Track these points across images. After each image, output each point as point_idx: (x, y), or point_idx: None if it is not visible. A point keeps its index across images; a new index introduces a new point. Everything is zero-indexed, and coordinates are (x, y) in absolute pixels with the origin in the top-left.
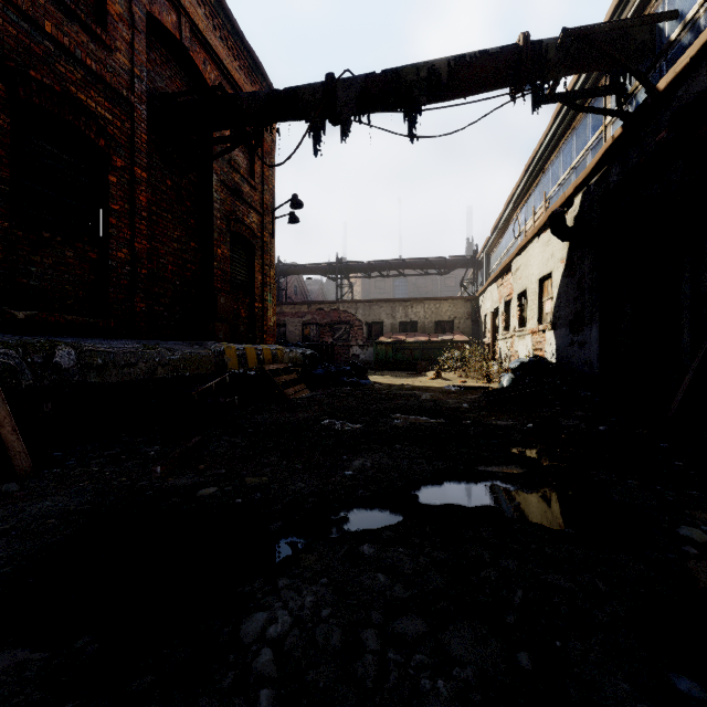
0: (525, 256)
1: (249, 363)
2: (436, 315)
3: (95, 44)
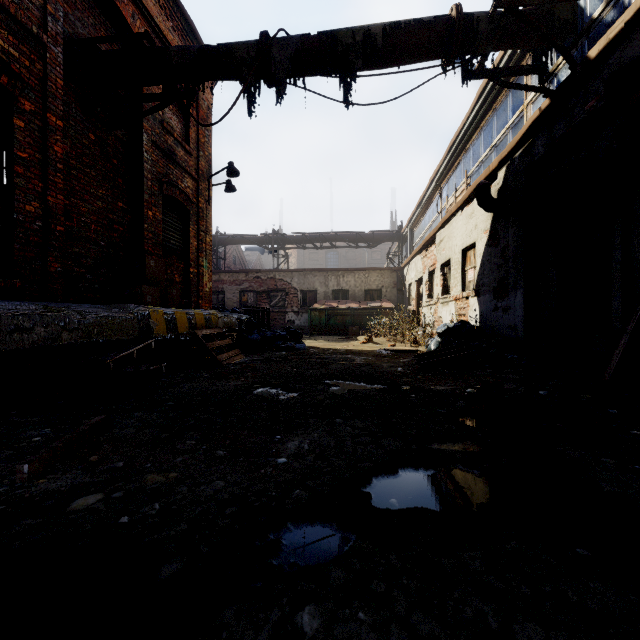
0: (448, 229)
1: (179, 328)
2: (366, 284)
3: None
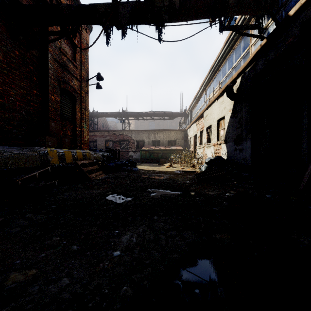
0: (210, 110)
1: (66, 160)
2: (168, 137)
3: None
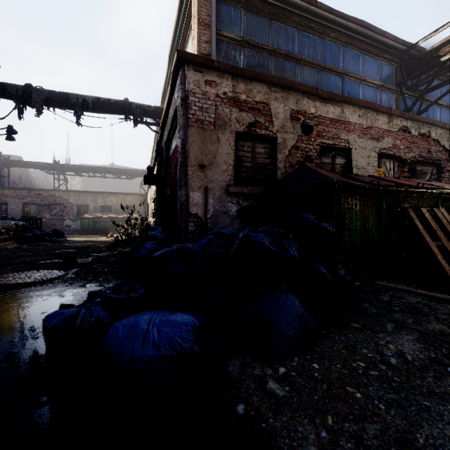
0: None
1: None
2: (124, 202)
3: None
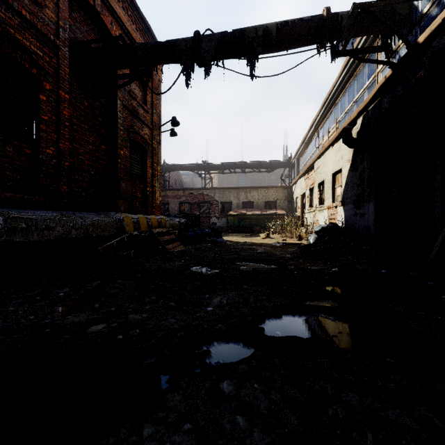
0: (323, 159)
1: (141, 228)
2: (265, 197)
3: (29, 1)
